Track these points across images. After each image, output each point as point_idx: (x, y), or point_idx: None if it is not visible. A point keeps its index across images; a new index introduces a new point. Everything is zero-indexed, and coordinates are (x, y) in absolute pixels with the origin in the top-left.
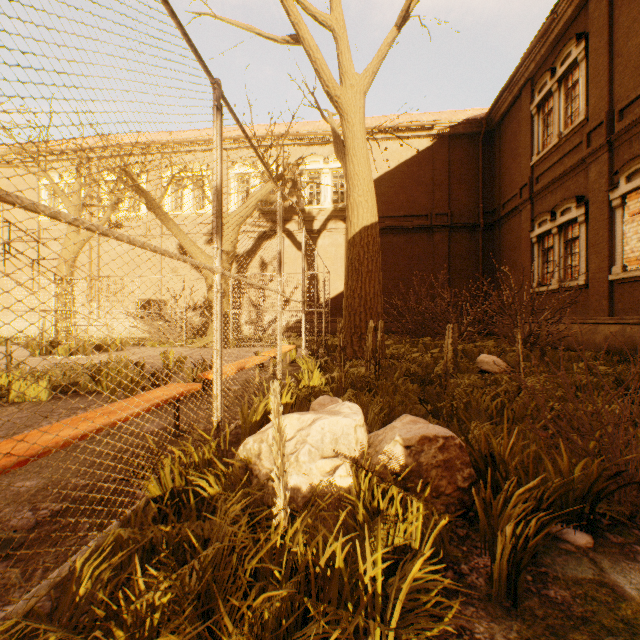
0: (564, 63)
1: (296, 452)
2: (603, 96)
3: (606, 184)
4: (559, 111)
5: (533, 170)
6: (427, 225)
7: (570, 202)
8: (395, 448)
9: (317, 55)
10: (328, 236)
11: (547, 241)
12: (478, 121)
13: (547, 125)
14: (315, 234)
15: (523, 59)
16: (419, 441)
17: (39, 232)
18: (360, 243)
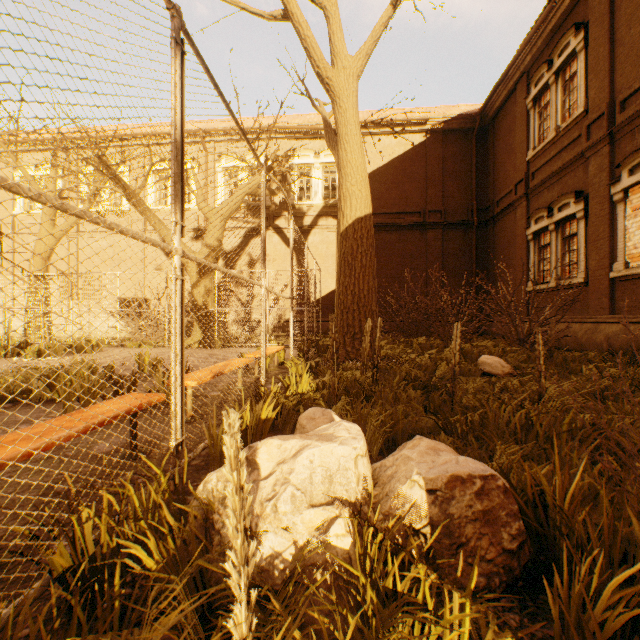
0: (562, 54)
1: (274, 498)
2: (604, 87)
3: (607, 178)
4: (556, 104)
5: (529, 166)
6: (420, 222)
7: (568, 197)
8: (413, 491)
9: (307, 32)
10: (319, 233)
11: (543, 238)
12: (472, 116)
13: (543, 119)
14: (305, 231)
15: (519, 51)
16: (447, 483)
17: (14, 227)
18: (353, 236)
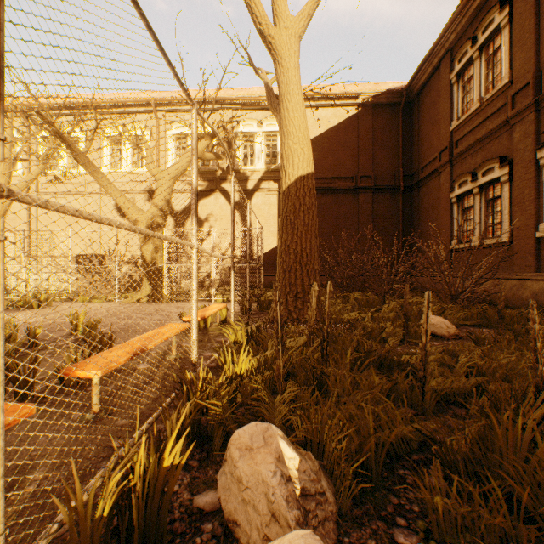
0: (486, 30)
1: None
2: (529, 58)
3: (533, 143)
4: (480, 77)
5: (452, 135)
6: (353, 186)
7: (493, 162)
8: None
9: None
10: (261, 195)
11: (467, 201)
12: (399, 92)
13: (467, 92)
14: (249, 193)
15: (446, 28)
16: None
17: None
18: (296, 194)
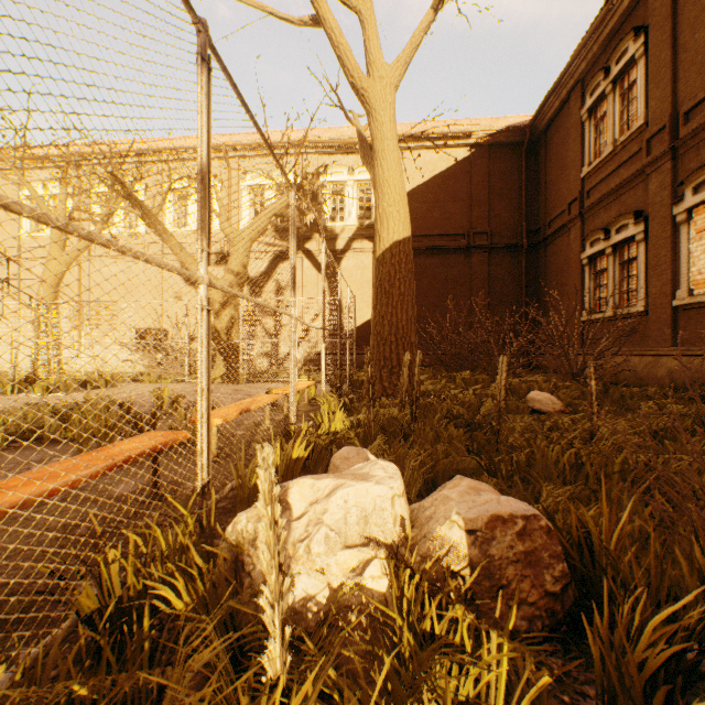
0: (620, 61)
1: (307, 539)
2: (666, 97)
3: (669, 197)
4: (614, 116)
5: (584, 183)
6: (464, 245)
7: (627, 218)
8: (452, 532)
9: (340, 39)
10: (353, 257)
11: (600, 263)
12: (521, 129)
13: (600, 132)
14: (338, 255)
15: (573, 57)
16: (488, 523)
17: (20, 250)
18: (391, 261)
